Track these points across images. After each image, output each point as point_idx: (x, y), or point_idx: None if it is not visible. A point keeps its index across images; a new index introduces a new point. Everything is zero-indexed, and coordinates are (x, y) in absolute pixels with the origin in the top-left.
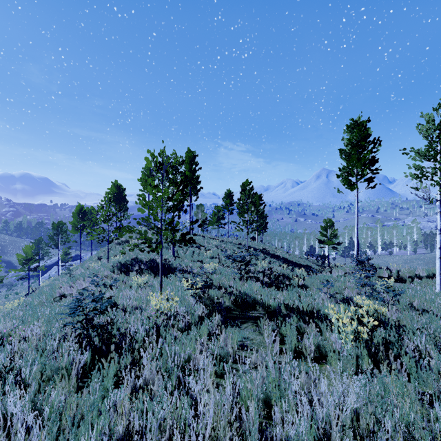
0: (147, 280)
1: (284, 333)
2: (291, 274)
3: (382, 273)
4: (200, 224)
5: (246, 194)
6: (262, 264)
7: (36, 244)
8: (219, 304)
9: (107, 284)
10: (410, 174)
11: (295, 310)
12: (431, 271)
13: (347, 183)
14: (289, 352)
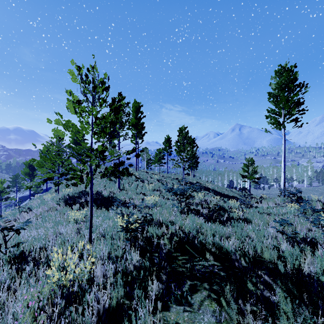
0: (87, 214)
1: None
2: (226, 206)
3: (315, 206)
4: (137, 154)
5: (183, 135)
6: (198, 196)
7: (13, 179)
8: (159, 249)
9: (11, 228)
10: None
11: (256, 259)
12: None
13: (276, 122)
14: None
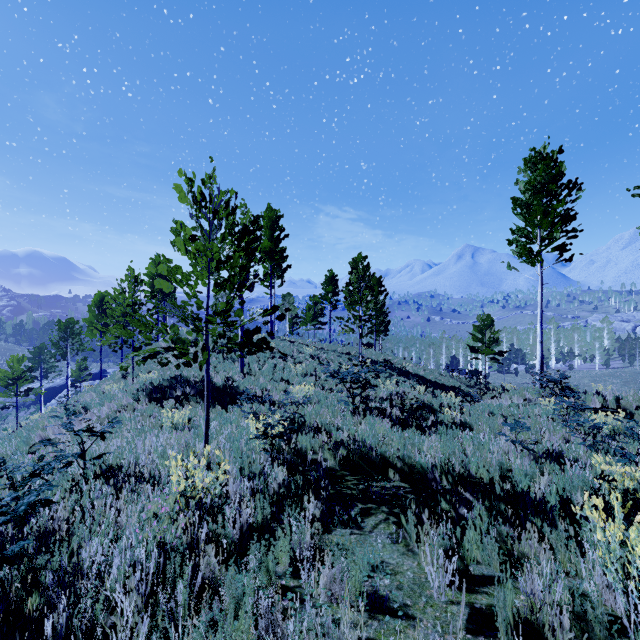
0: (191, 415)
1: (469, 556)
2: (435, 402)
3: (590, 402)
4: (281, 315)
5: (359, 274)
6: (386, 386)
7: (35, 354)
8: (316, 465)
9: (93, 431)
10: None
11: (465, 479)
12: None
13: (526, 253)
14: (503, 634)
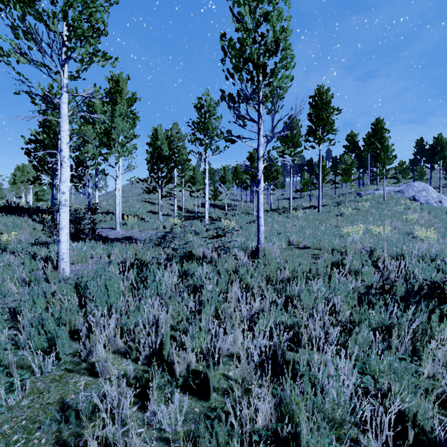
0: None
1: None
2: None
3: None
4: None
5: None
6: None
7: None
8: None
9: None
10: None
11: None
12: None
13: None
14: None
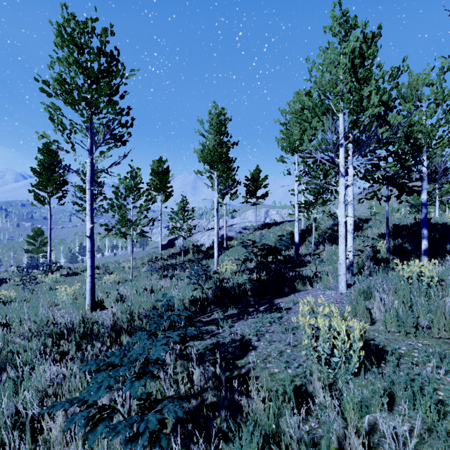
0: None
1: None
2: None
3: (63, 272)
4: None
5: None
6: None
7: None
8: None
9: None
10: (73, 201)
11: None
12: (95, 265)
13: (38, 199)
14: None
